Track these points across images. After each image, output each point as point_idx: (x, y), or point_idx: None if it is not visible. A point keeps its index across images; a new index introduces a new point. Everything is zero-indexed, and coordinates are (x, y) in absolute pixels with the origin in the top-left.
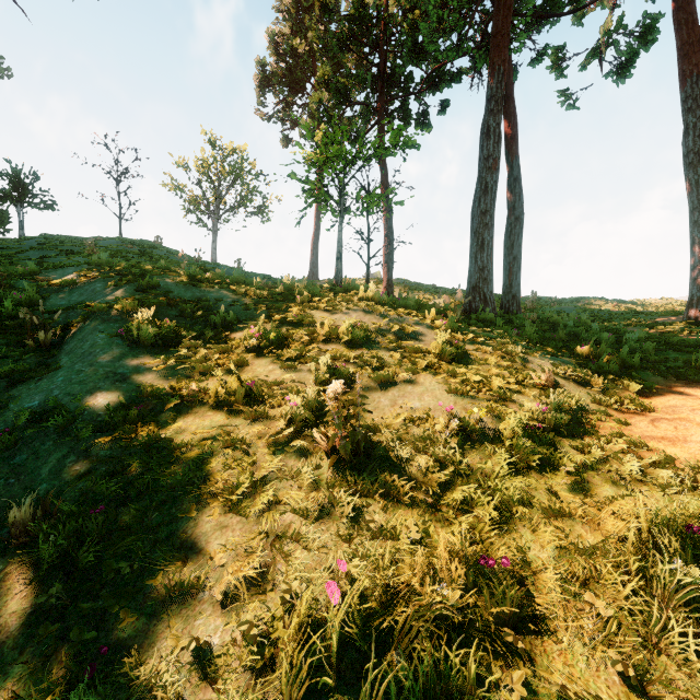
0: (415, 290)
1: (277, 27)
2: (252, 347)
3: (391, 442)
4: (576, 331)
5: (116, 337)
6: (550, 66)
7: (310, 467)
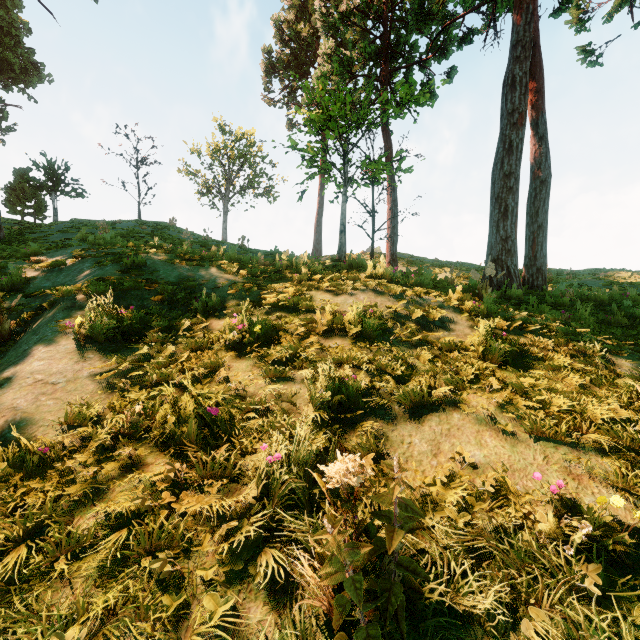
0: (418, 264)
1: (282, 14)
2: (231, 342)
3: (452, 567)
4: (637, 312)
5: (70, 329)
6: (570, 20)
7: (291, 639)
